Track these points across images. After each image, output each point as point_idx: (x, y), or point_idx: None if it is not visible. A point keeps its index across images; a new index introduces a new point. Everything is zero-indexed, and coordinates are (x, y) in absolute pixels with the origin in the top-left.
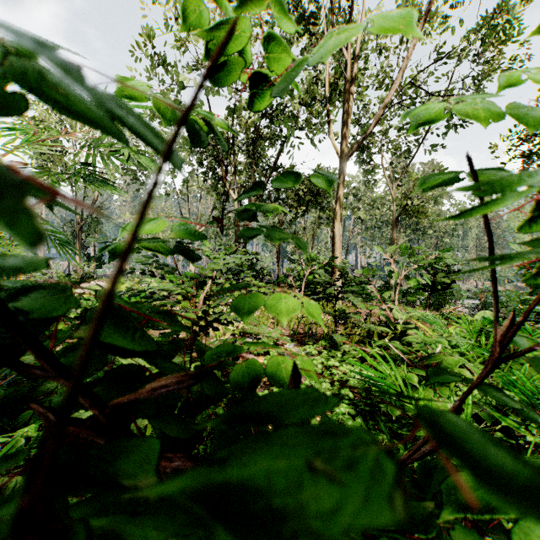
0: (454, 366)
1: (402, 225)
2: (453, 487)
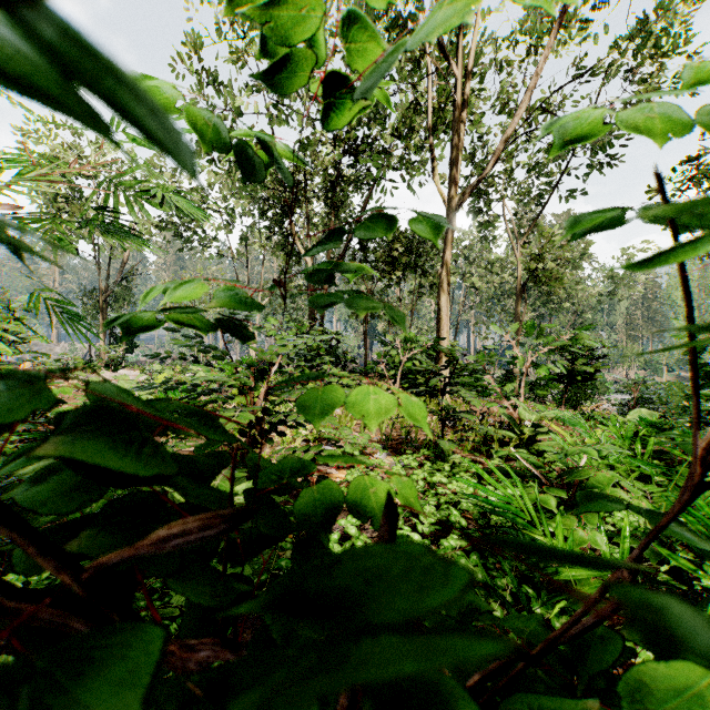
0: (605, 485)
1: (528, 296)
2: (644, 693)
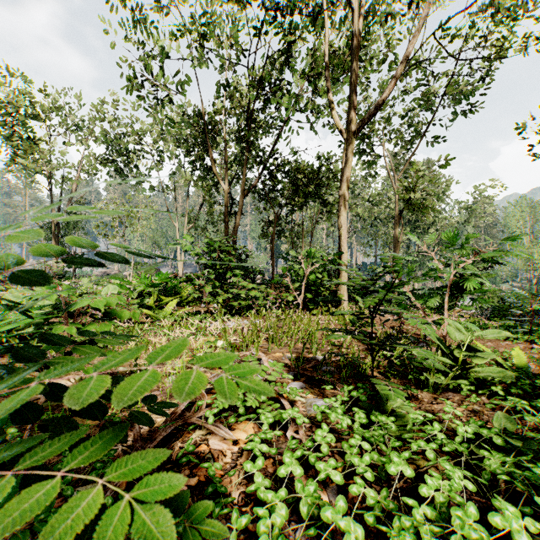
0: None
1: (400, 223)
2: None
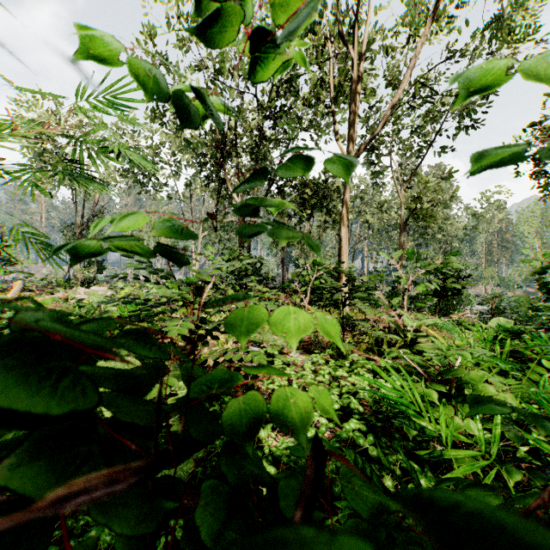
0: (478, 382)
1: (409, 229)
2: None
